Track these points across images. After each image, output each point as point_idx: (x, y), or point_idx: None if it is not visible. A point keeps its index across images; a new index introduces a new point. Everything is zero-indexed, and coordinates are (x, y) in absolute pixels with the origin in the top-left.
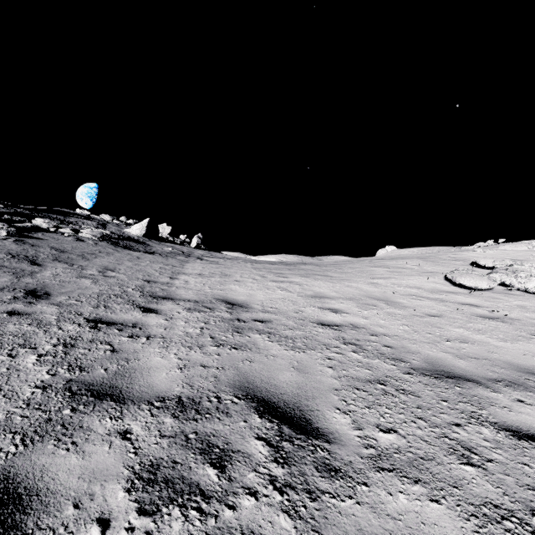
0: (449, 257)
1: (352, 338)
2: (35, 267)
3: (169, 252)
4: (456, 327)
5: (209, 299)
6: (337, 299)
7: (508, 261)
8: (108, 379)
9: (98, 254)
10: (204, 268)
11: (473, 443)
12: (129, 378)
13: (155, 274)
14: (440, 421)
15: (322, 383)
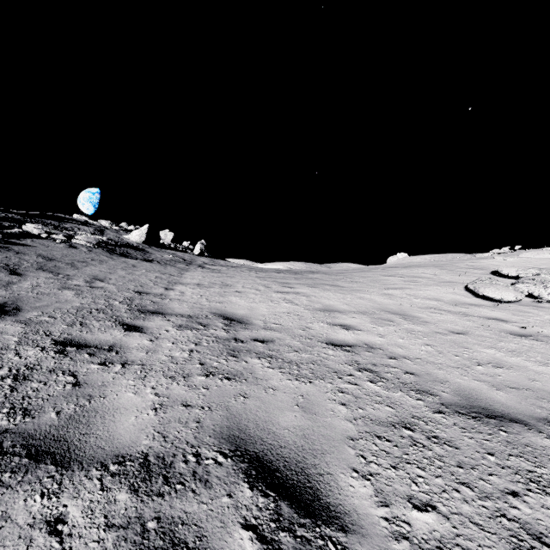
0: (467, 265)
1: (367, 363)
2: (14, 277)
3: (169, 260)
4: (486, 347)
5: (205, 314)
6: (348, 313)
7: (533, 269)
8: (57, 428)
9: (89, 262)
10: (204, 277)
11: (541, 526)
12: (85, 425)
13: (149, 284)
14: (491, 488)
15: (333, 428)
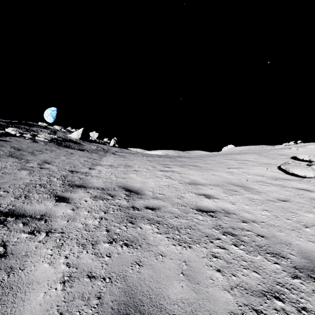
0: (275, 152)
1: (228, 227)
2: None
3: (94, 149)
4: (306, 211)
5: (113, 187)
6: (207, 186)
7: None
8: None
9: (44, 151)
10: (114, 161)
11: None
12: None
13: (79, 166)
14: None
15: (216, 301)
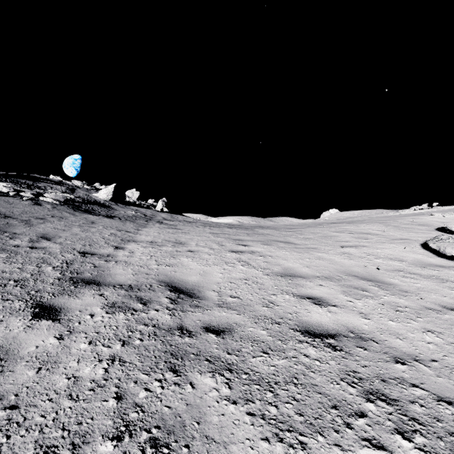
0: (409, 221)
1: (372, 376)
2: None
3: (130, 216)
4: None
5: (149, 282)
6: (313, 279)
7: None
8: None
9: (48, 219)
10: (159, 234)
11: None
12: None
13: (100, 243)
14: None
15: None
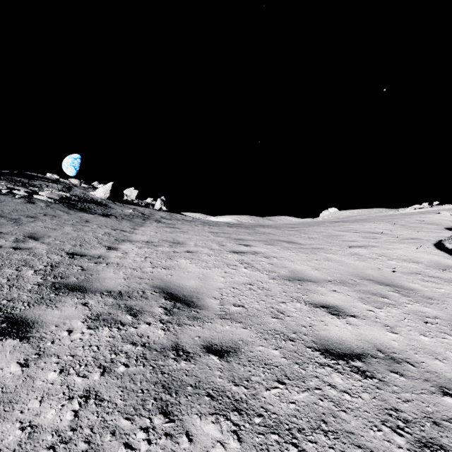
0: (416, 220)
1: (420, 417)
2: None
3: (127, 215)
4: None
5: (142, 288)
6: (325, 284)
7: None
8: None
9: (40, 217)
10: (156, 233)
11: None
12: None
13: (92, 243)
14: None
15: None
